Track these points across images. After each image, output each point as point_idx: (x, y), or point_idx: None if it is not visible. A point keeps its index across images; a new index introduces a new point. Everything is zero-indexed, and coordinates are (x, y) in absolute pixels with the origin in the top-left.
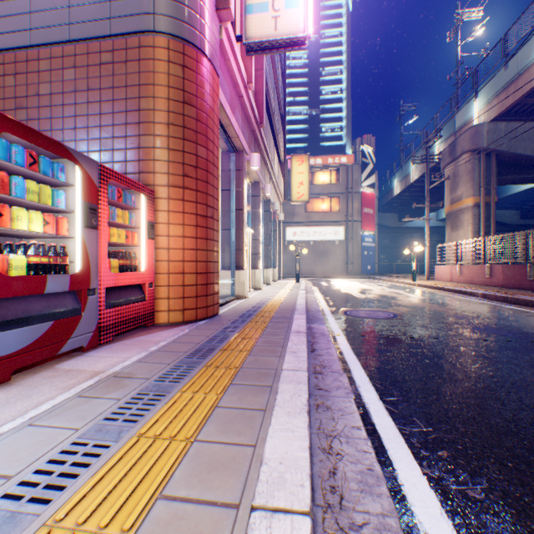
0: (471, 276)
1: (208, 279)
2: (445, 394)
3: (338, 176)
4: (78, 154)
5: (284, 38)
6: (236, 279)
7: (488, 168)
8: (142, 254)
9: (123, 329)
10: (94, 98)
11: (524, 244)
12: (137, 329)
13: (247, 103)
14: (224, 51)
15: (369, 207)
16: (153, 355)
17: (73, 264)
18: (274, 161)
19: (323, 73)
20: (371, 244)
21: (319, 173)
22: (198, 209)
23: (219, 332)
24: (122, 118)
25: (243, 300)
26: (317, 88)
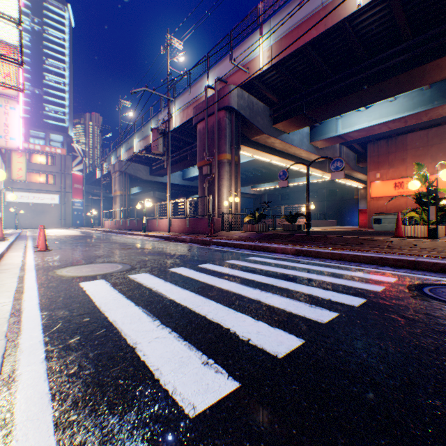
0: (113, 225)
1: None
2: None
3: (55, 160)
4: None
5: (11, 149)
6: None
7: (127, 179)
8: None
9: None
10: None
11: (120, 214)
12: None
13: None
14: None
15: (79, 184)
16: None
17: None
18: (0, 162)
19: (47, 62)
20: (81, 207)
21: (39, 155)
22: None
23: None
24: None
25: None
26: (41, 72)
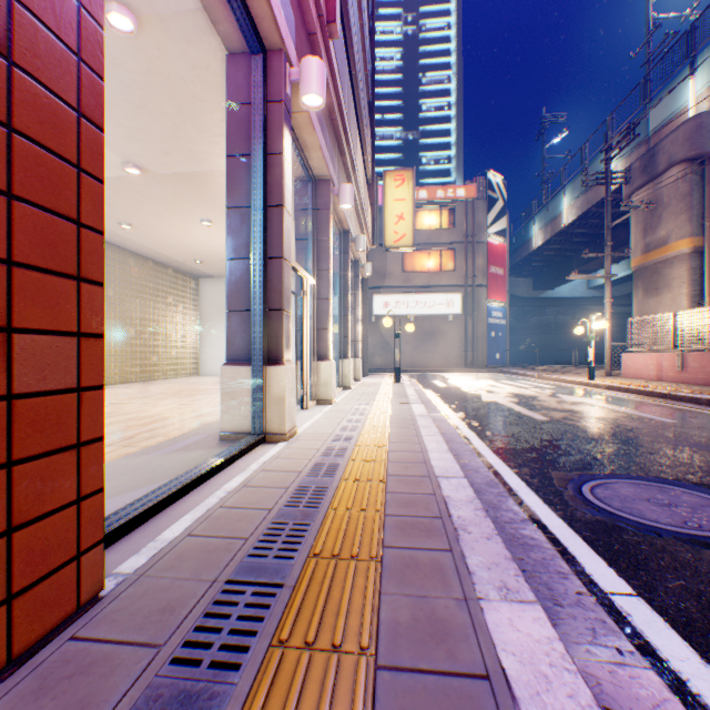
0: (707, 372)
1: None
2: None
3: (452, 218)
4: None
5: None
6: (262, 390)
7: None
8: None
9: None
10: None
11: None
12: None
13: None
14: None
15: (497, 265)
16: None
17: None
18: (356, 158)
19: (423, 81)
20: (501, 320)
21: (423, 212)
22: None
23: None
24: None
25: (276, 451)
26: (415, 101)
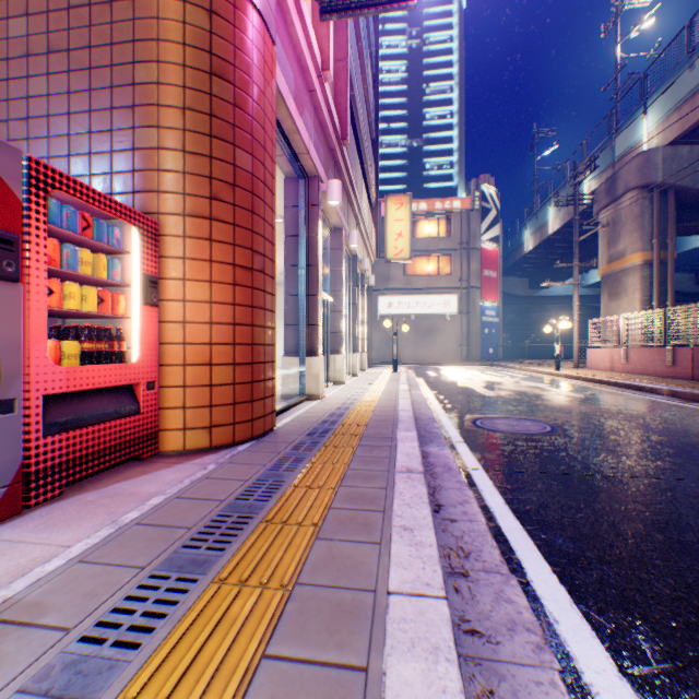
0: (642, 364)
1: (254, 374)
2: None
3: (449, 226)
4: None
5: None
6: (306, 370)
7: (663, 211)
8: (133, 332)
9: (86, 470)
10: (59, 65)
11: None
12: (124, 464)
13: (322, 103)
14: (283, 6)
15: (491, 268)
16: (119, 539)
17: None
18: (362, 200)
19: (427, 91)
20: (494, 318)
21: (423, 222)
22: (236, 255)
23: (266, 471)
24: (104, 99)
25: (316, 402)
26: (419, 110)
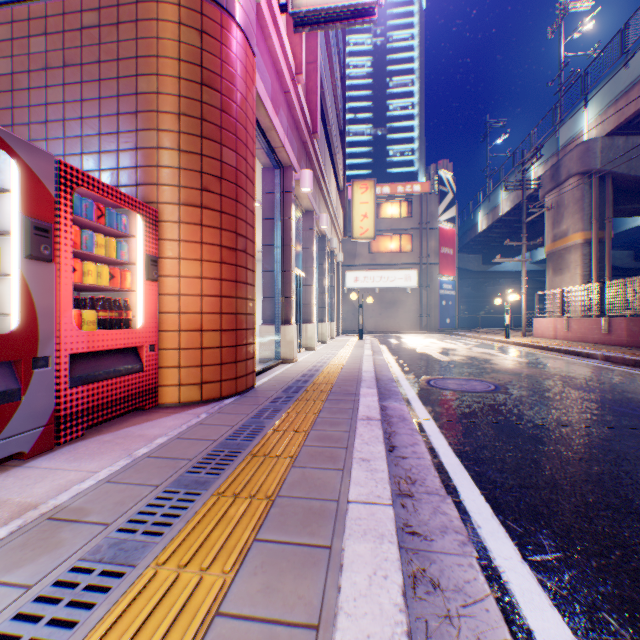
0: (582, 332)
1: (238, 339)
2: (634, 546)
3: (410, 208)
4: (11, 138)
5: (346, 5)
6: (281, 337)
7: (602, 195)
8: (138, 303)
9: (102, 416)
10: (73, 77)
11: None
12: (130, 414)
13: (295, 102)
14: (262, 22)
15: (448, 246)
16: (135, 467)
17: (8, 318)
18: (331, 186)
19: (390, 85)
20: (451, 291)
21: (386, 204)
22: (223, 238)
23: (250, 419)
24: (112, 106)
25: (290, 365)
26: (383, 102)
